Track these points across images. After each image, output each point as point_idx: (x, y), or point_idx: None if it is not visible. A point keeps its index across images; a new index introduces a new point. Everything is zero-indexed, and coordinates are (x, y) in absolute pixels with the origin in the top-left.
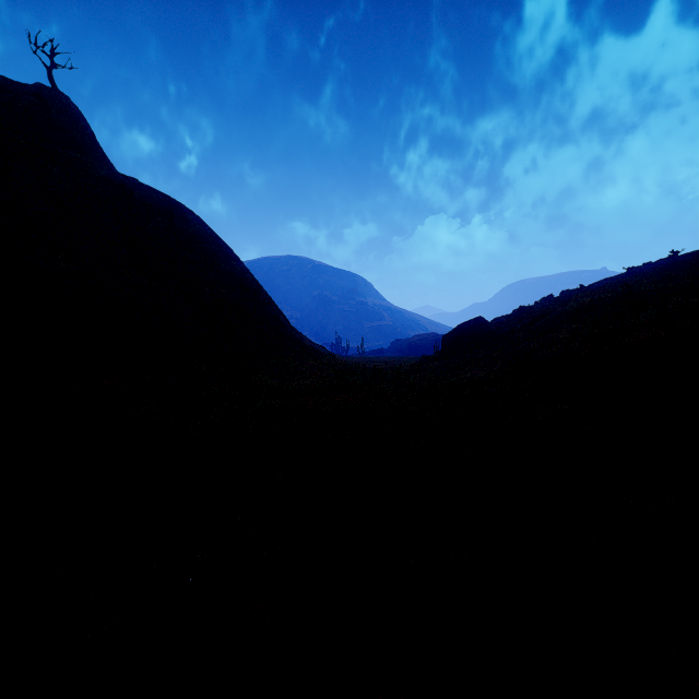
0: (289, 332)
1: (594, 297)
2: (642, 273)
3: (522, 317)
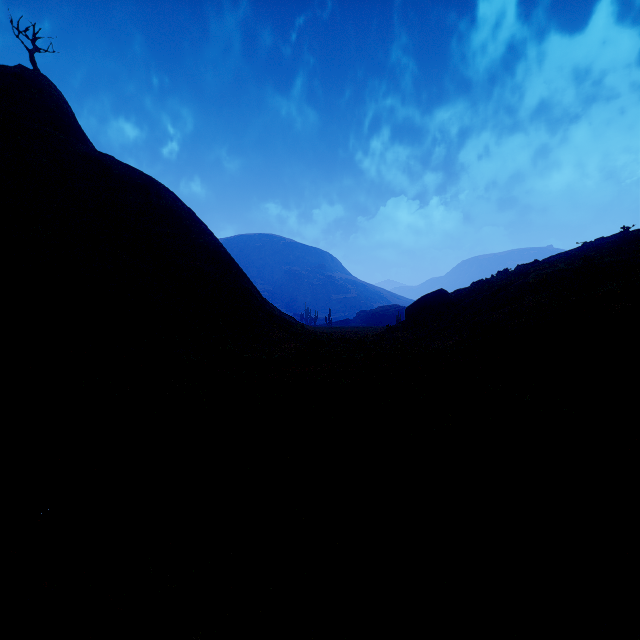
0: (261, 303)
1: (555, 269)
2: (595, 248)
3: (481, 289)
